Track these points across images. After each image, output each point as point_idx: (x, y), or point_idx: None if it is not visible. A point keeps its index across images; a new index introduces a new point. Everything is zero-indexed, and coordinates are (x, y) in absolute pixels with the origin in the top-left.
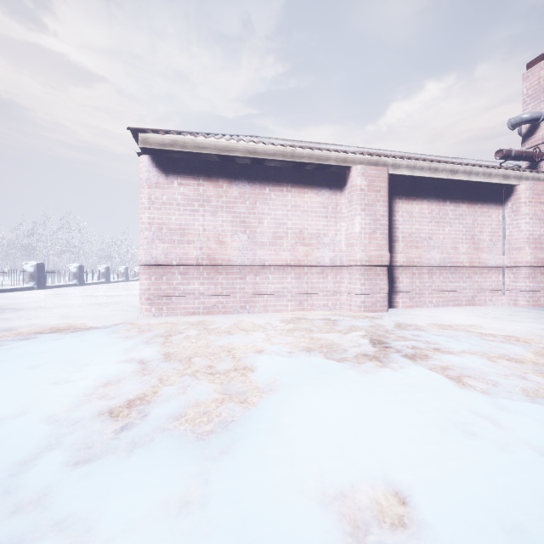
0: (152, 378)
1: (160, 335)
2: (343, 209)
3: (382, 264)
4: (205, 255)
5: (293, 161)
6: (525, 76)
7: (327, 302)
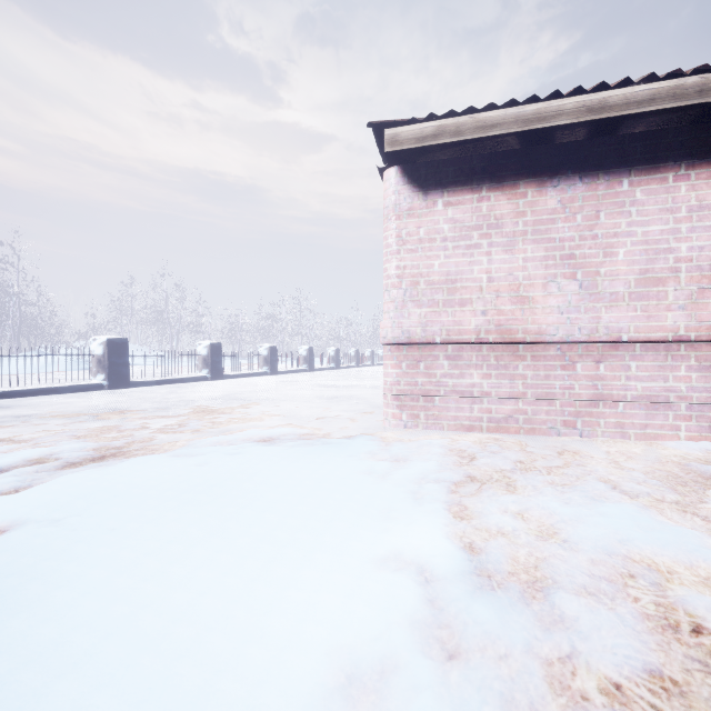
0: (481, 703)
1: (431, 478)
2: None
3: None
4: (491, 324)
5: (702, 104)
6: None
7: None
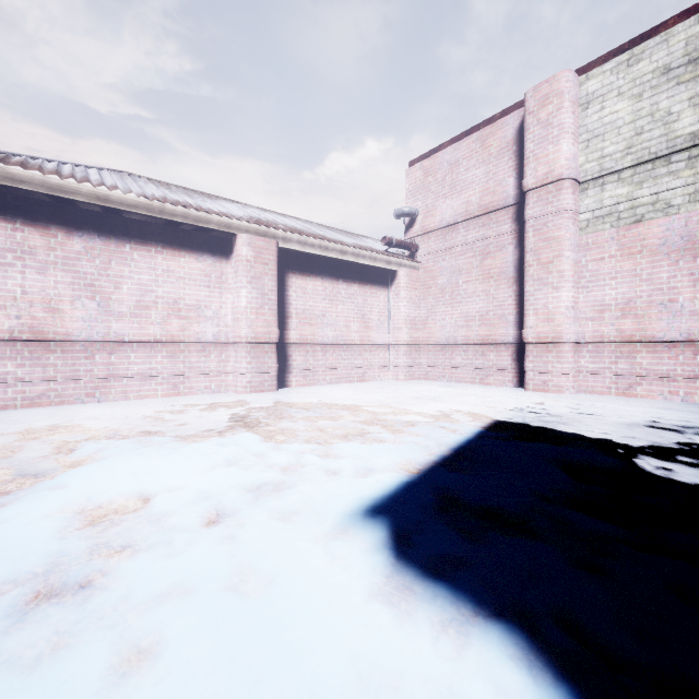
0: None
1: None
2: (230, 279)
3: (271, 342)
4: (25, 326)
5: (163, 218)
6: (408, 173)
7: (210, 384)
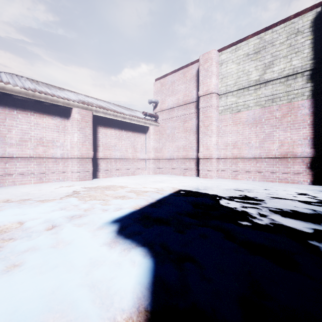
0: None
1: None
2: (69, 128)
3: (89, 157)
4: None
5: (34, 99)
6: (154, 84)
7: (59, 177)
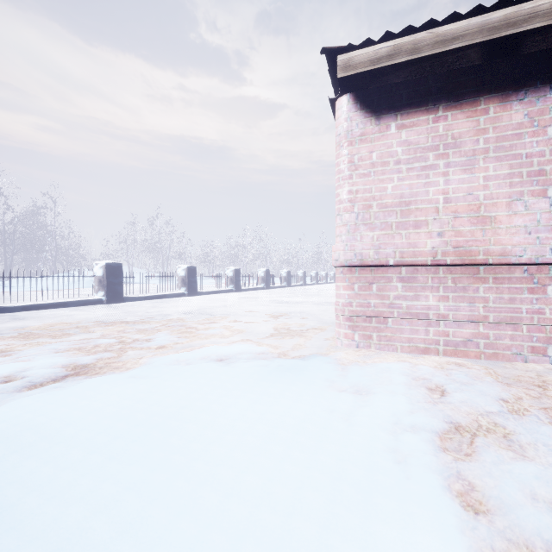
0: None
1: (405, 424)
2: None
3: None
4: (449, 246)
5: None
6: None
7: None
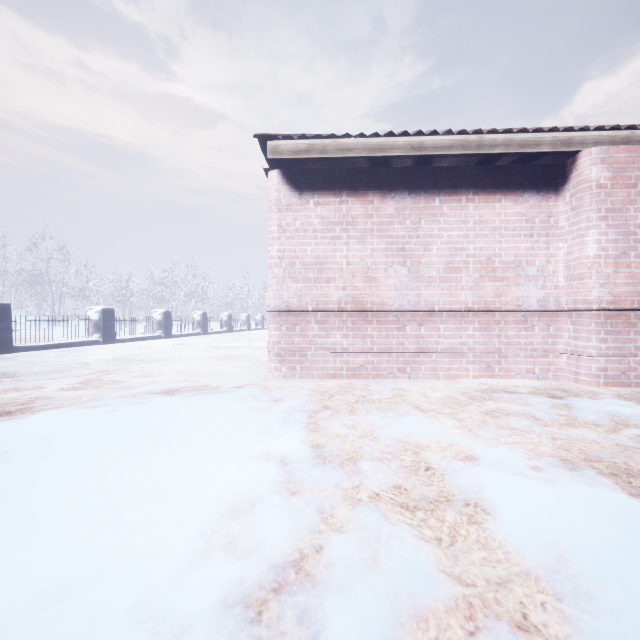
0: (306, 508)
1: (298, 409)
2: (561, 221)
3: None
4: (349, 297)
5: (479, 154)
6: None
7: (533, 366)
